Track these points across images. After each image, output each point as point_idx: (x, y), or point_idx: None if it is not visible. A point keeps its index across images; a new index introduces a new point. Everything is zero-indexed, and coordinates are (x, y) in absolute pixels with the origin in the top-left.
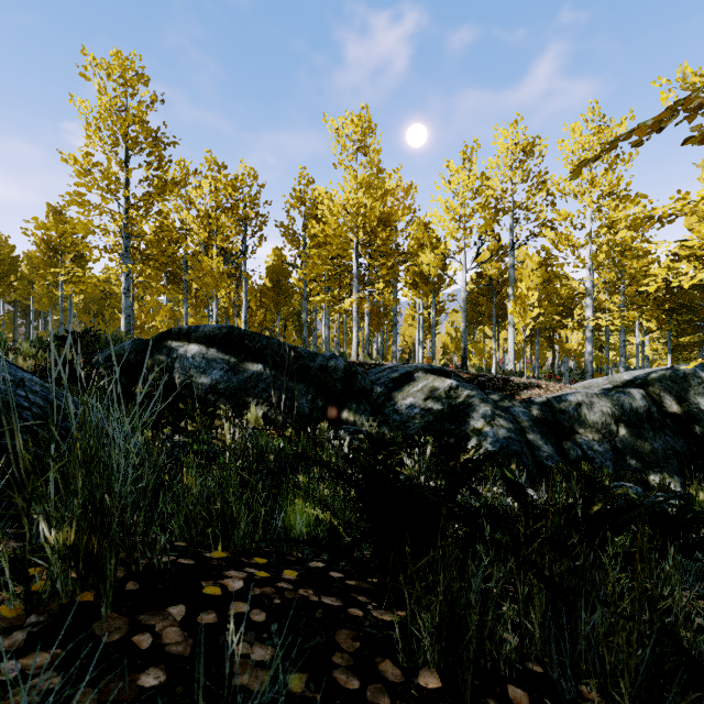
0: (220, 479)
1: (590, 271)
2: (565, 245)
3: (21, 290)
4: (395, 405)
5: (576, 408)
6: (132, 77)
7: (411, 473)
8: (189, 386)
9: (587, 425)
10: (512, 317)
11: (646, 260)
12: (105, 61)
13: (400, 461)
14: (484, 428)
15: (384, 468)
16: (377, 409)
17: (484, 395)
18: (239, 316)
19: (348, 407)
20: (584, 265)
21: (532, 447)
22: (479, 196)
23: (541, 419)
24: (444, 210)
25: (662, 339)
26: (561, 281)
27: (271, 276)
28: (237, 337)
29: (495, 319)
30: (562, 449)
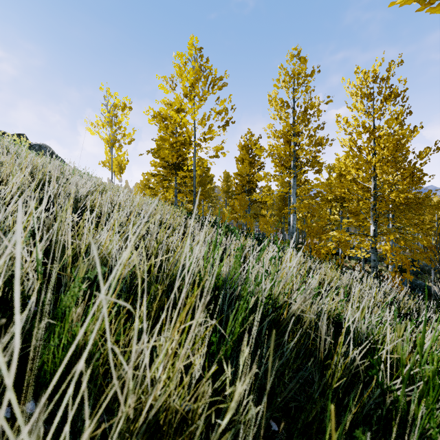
0: None
1: None
2: None
3: None
4: None
5: None
6: None
7: None
8: (423, 268)
9: None
10: None
11: None
12: None
13: None
14: None
15: None
16: None
17: None
18: None
19: None
20: None
21: None
22: None
23: None
24: None
25: None
26: None
27: None
28: None
29: None
30: None
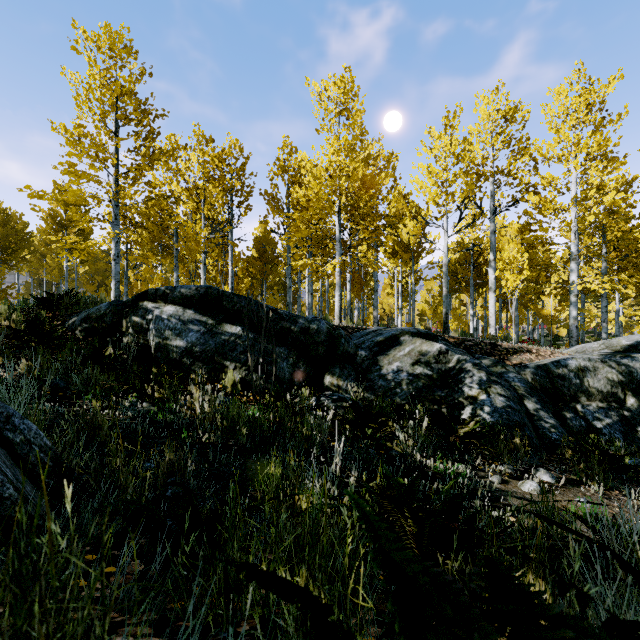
0: (171, 464)
1: (575, 234)
2: (550, 209)
3: (35, 263)
4: (380, 370)
5: (578, 375)
6: (121, 49)
7: (405, 449)
8: (164, 349)
9: (591, 393)
10: (493, 282)
11: (626, 226)
12: (94, 33)
13: (389, 432)
14: (479, 396)
15: (372, 442)
16: (362, 374)
17: (477, 360)
18: (227, 284)
19: (331, 372)
20: (570, 229)
21: (533, 417)
22: (461, 160)
23: (538, 386)
24: (427, 175)
25: (636, 306)
26: (543, 246)
27: (257, 247)
28: (214, 297)
29: (472, 286)
30: (563, 419)
